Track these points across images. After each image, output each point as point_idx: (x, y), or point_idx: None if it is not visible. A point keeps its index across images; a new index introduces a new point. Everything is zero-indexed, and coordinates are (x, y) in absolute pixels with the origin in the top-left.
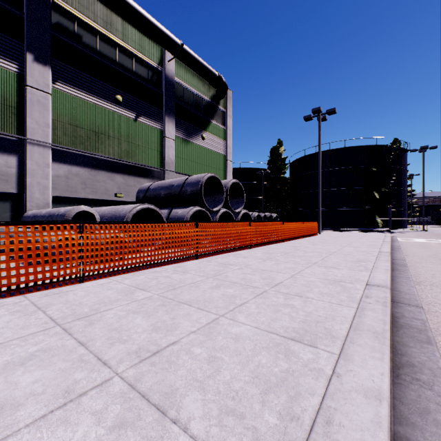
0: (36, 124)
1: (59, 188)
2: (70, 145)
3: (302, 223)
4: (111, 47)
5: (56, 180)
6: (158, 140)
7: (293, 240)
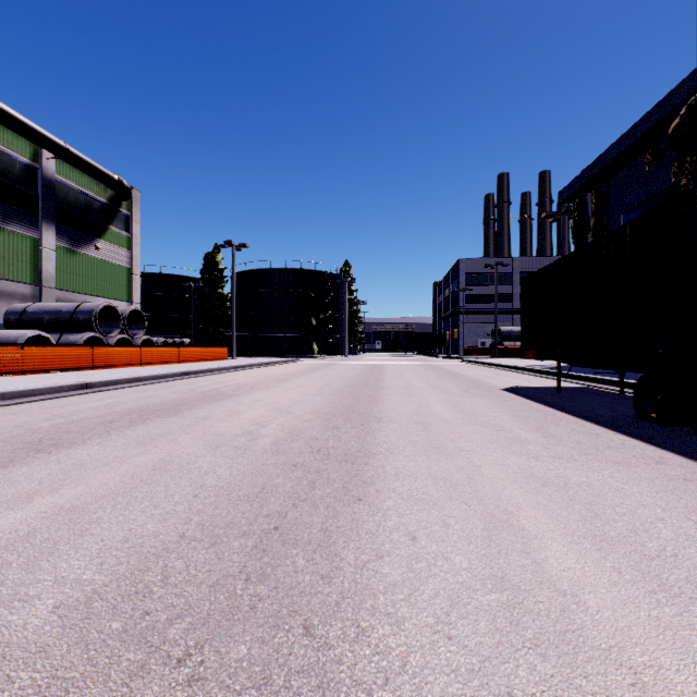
0: None
1: None
2: None
3: (205, 349)
4: None
5: None
6: (32, 250)
7: (192, 363)
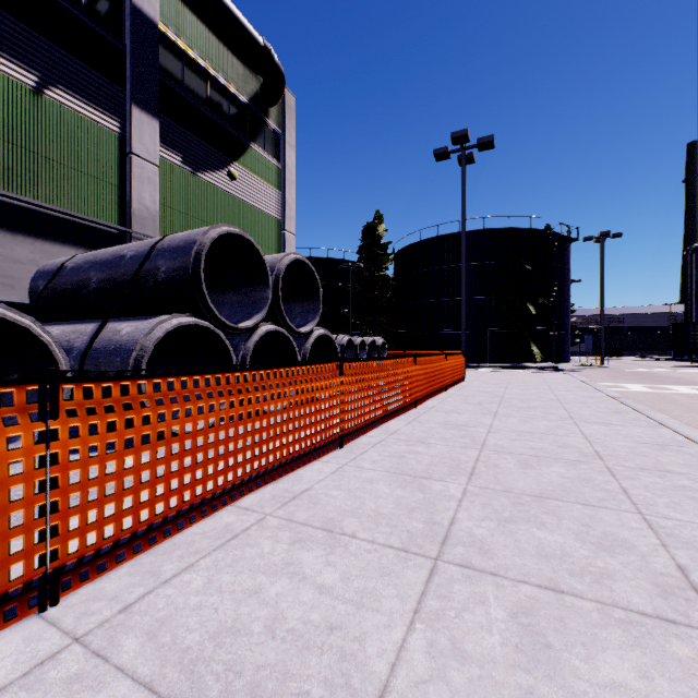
0: None
1: None
2: None
3: (444, 359)
4: None
5: None
6: (111, 157)
7: (433, 400)
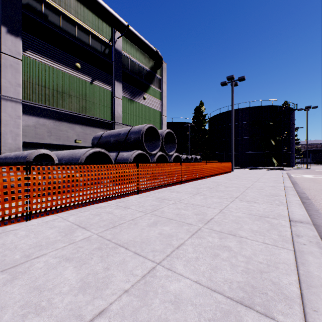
0: (9, 84)
1: (29, 135)
2: (38, 101)
3: (220, 163)
4: (71, 25)
5: (26, 129)
6: (109, 99)
7: (213, 177)
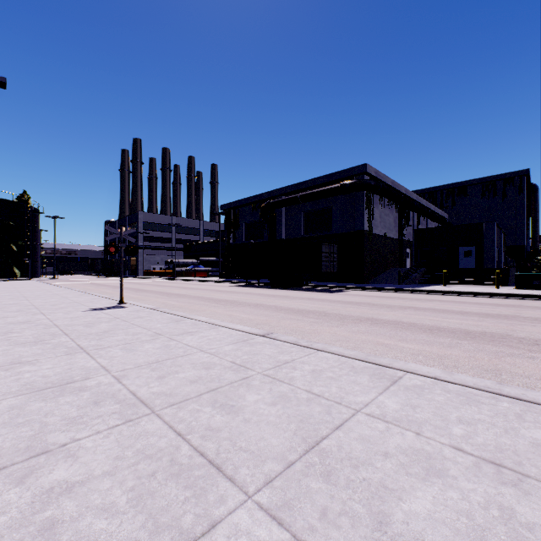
0: None
1: None
2: None
3: None
4: None
5: None
6: None
7: None
